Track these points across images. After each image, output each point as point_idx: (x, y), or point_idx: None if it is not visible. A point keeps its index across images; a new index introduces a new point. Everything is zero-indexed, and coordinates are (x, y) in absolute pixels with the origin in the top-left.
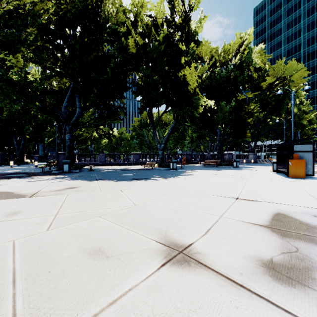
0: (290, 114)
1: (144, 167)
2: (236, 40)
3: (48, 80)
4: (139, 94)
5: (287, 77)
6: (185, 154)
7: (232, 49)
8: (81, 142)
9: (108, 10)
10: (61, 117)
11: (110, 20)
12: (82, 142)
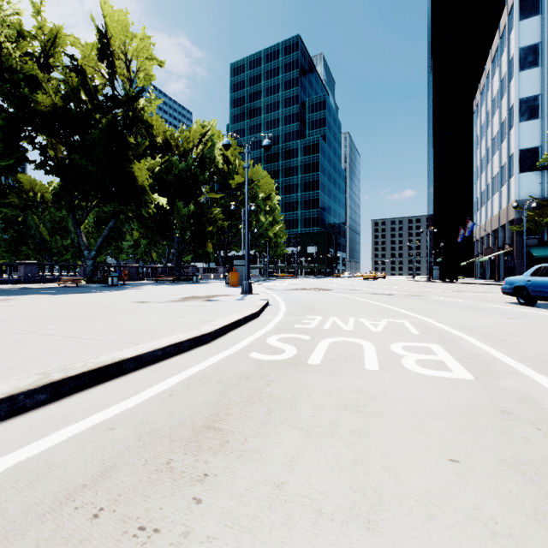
0: (259, 223)
1: (58, 285)
2: (197, 129)
3: None
4: (57, 176)
5: (254, 181)
6: (127, 266)
7: (192, 138)
8: None
9: None
10: None
11: (2, 53)
12: None
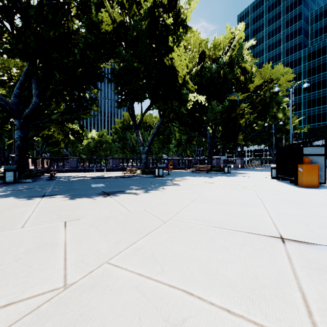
0: (275, 119)
1: (124, 174)
2: (226, 35)
3: None
4: (117, 83)
5: (273, 80)
6: (172, 159)
7: (222, 44)
8: (53, 144)
9: None
10: (8, 107)
11: None
12: (54, 145)
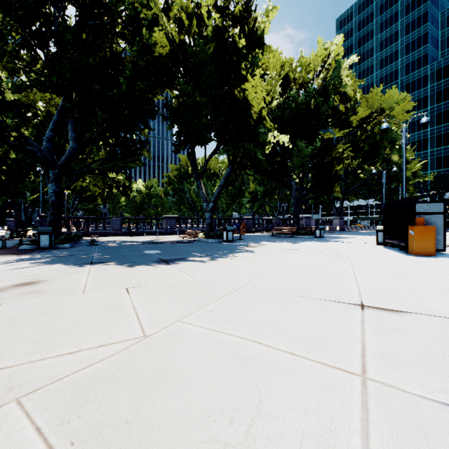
0: (388, 163)
1: (182, 238)
2: (318, 51)
3: (19, 93)
4: (174, 122)
5: (385, 110)
6: (245, 218)
7: (313, 64)
8: (87, 199)
9: None
10: (40, 154)
11: None
12: (89, 200)
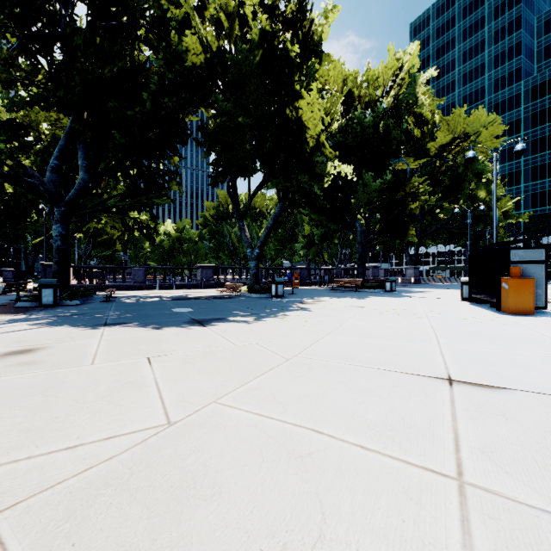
0: (474, 200)
1: (221, 293)
2: (389, 63)
3: (16, 111)
4: (211, 148)
5: (470, 135)
6: (298, 268)
7: (382, 79)
8: (103, 245)
9: None
10: (42, 188)
11: None
12: (105, 246)
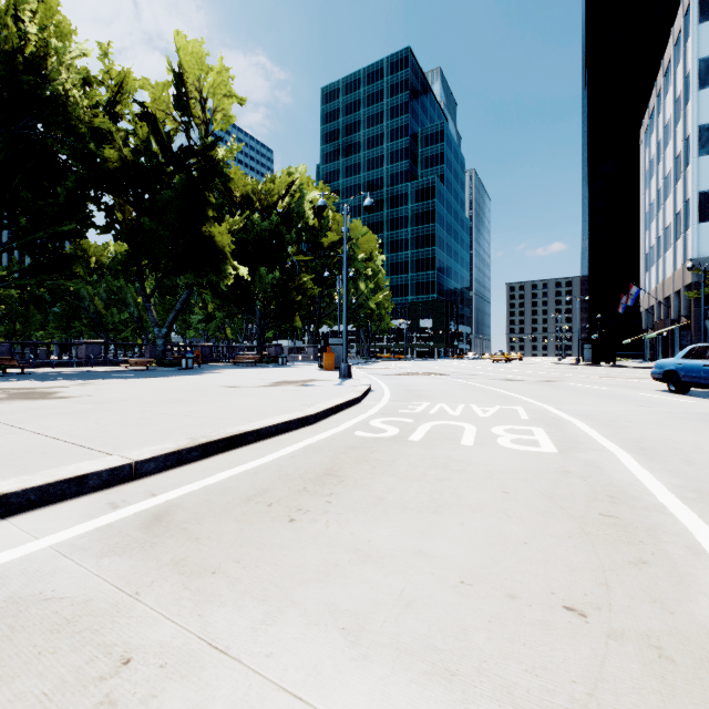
0: (358, 291)
1: (126, 368)
2: (283, 179)
3: None
4: (126, 242)
5: (352, 238)
6: (200, 346)
7: (277, 189)
8: None
9: (64, 86)
10: None
11: (69, 107)
12: None
